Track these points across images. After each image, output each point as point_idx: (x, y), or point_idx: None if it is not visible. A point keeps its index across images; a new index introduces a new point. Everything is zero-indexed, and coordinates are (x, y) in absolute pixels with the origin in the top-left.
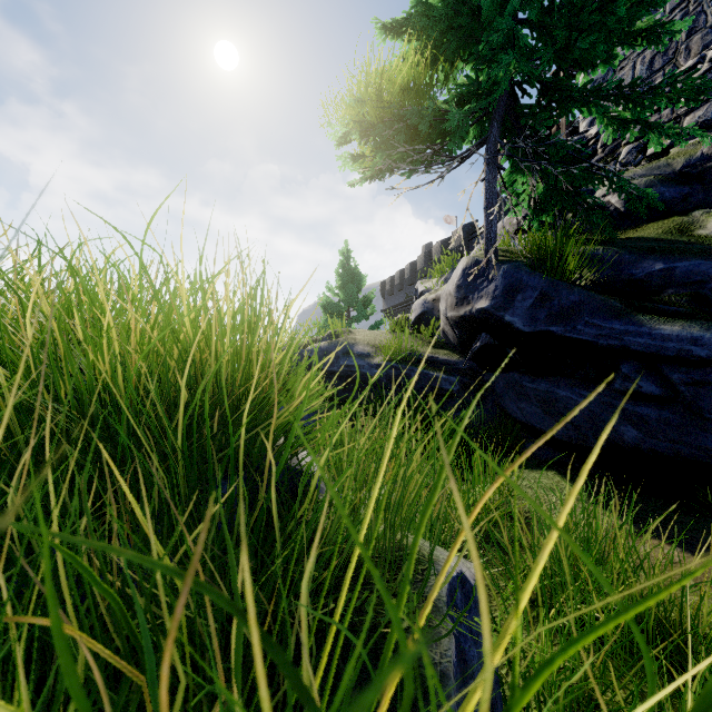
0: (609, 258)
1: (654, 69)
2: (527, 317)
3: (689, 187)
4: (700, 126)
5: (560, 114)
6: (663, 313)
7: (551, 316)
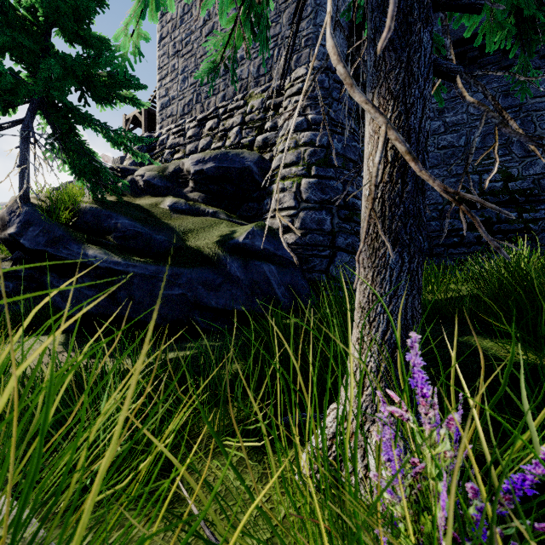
0: (97, 213)
1: (185, 112)
2: (34, 241)
3: (171, 183)
4: (191, 152)
5: (78, 122)
6: (105, 244)
7: (48, 242)
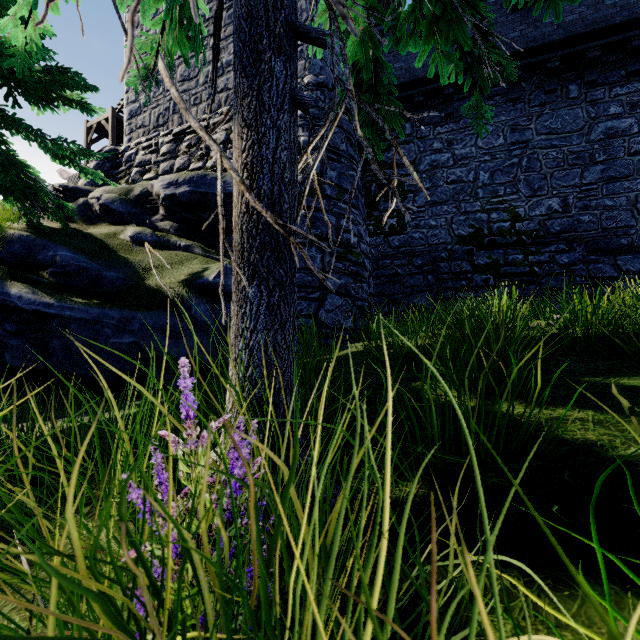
0: (29, 242)
1: (160, 123)
2: None
3: (136, 208)
4: (165, 172)
5: (3, 127)
6: (38, 282)
7: None
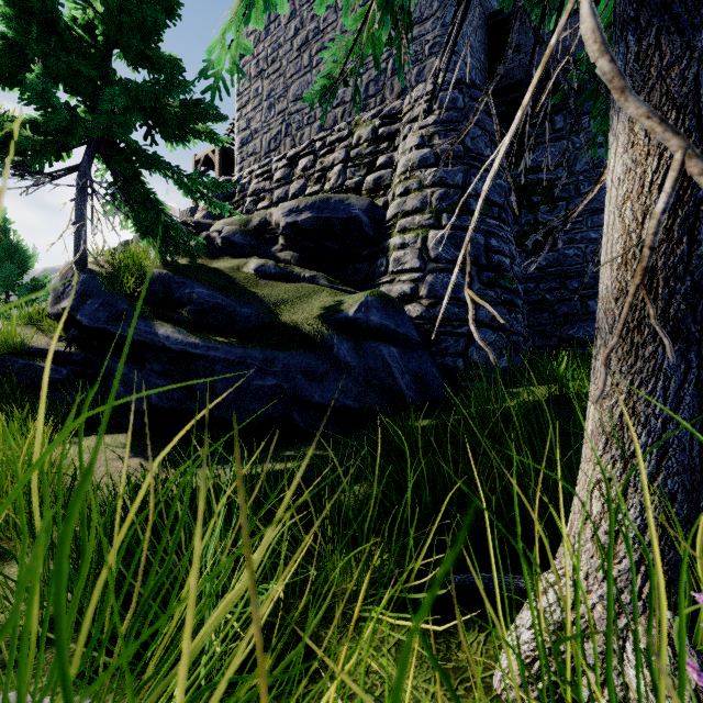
0: (167, 280)
1: (271, 149)
2: (93, 318)
3: (256, 239)
4: (280, 200)
5: (143, 167)
6: (178, 320)
7: (109, 318)
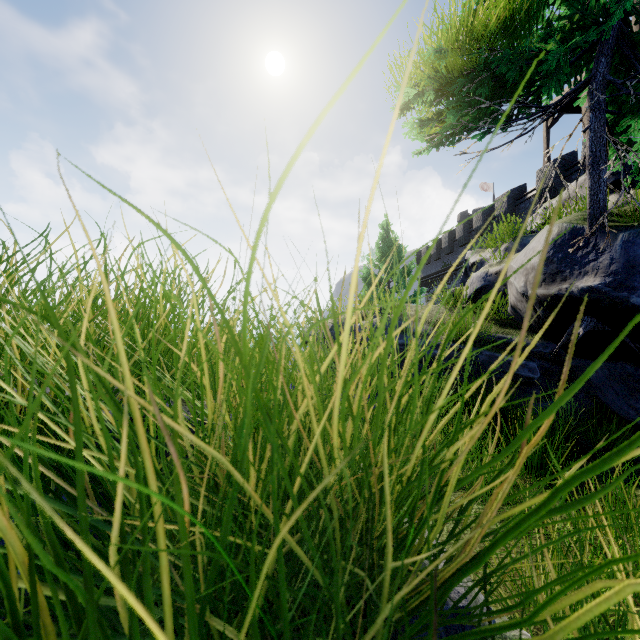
0: None
1: None
2: None
3: None
4: None
5: None
6: None
7: None
